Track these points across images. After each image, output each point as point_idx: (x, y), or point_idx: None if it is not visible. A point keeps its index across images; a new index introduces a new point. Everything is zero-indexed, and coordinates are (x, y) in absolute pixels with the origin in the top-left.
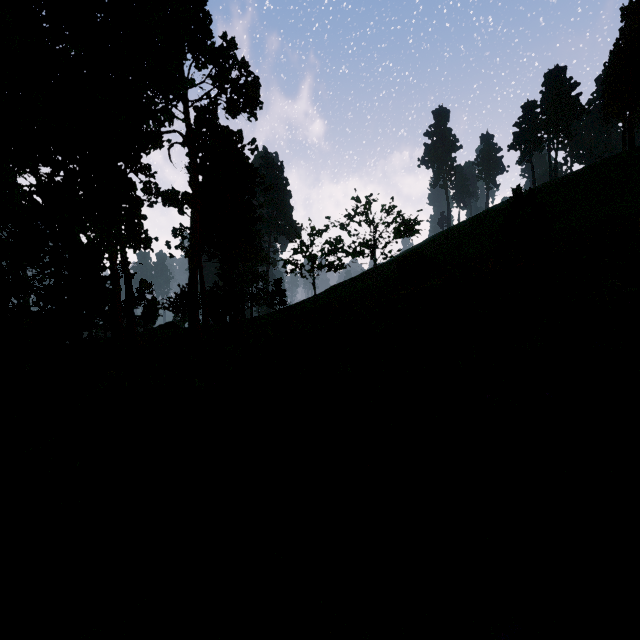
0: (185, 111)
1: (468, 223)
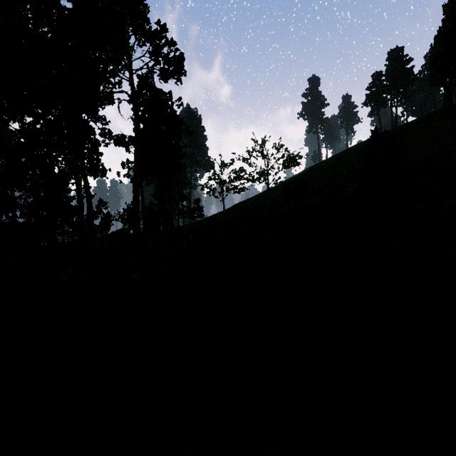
0: (130, 77)
1: (334, 158)
